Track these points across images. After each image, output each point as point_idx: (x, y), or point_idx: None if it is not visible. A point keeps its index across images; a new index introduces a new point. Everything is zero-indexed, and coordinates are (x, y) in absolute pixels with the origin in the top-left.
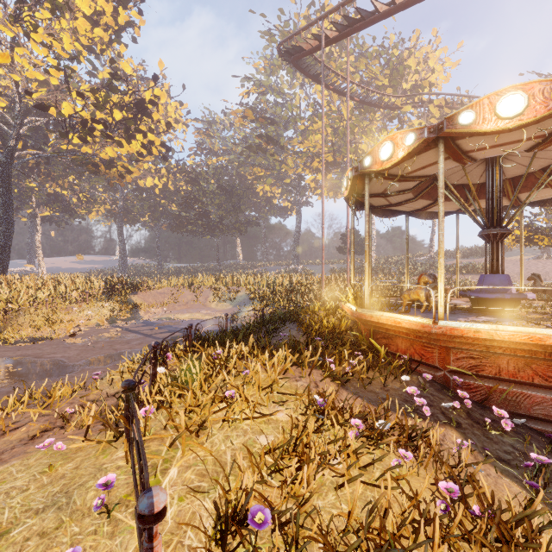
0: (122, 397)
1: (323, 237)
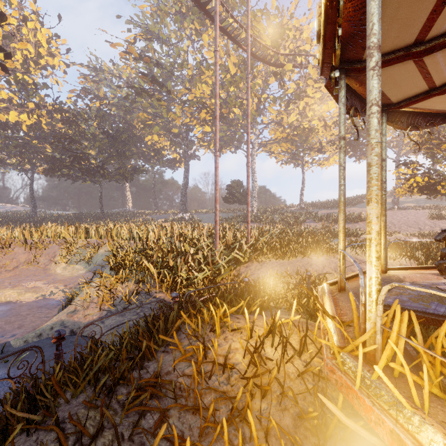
0: None
1: (217, 170)
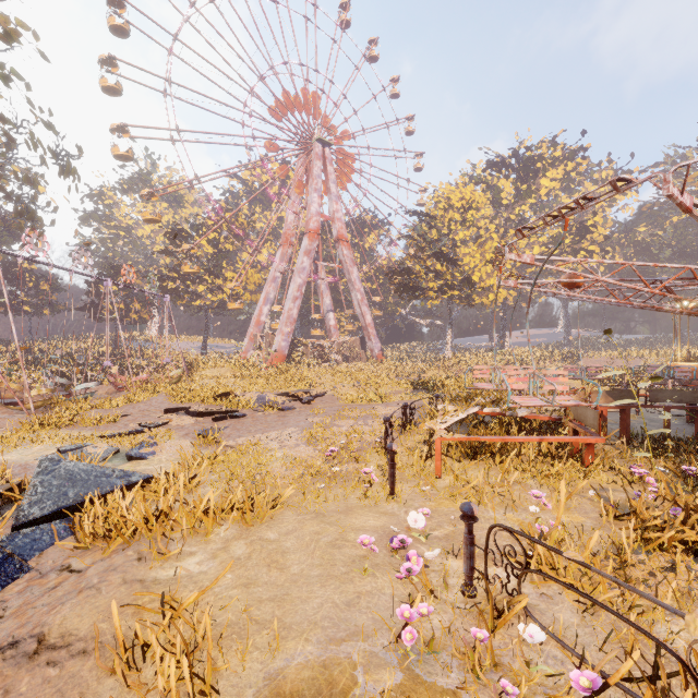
0: None
1: None
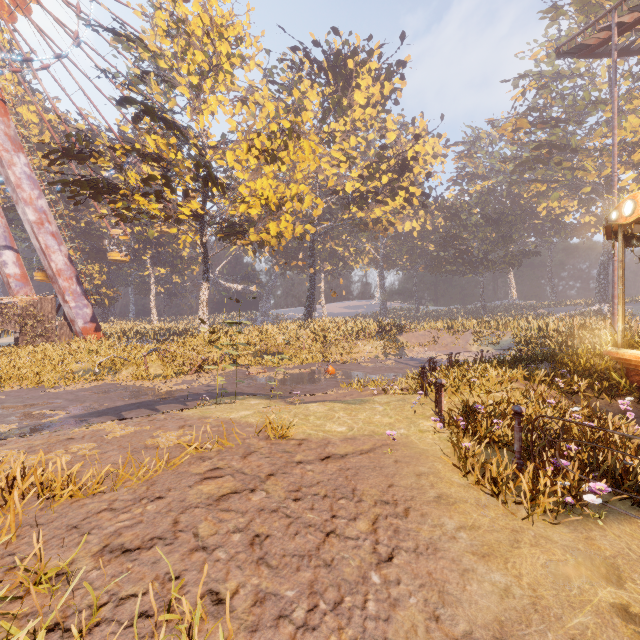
0: (410, 389)
1: (615, 272)
